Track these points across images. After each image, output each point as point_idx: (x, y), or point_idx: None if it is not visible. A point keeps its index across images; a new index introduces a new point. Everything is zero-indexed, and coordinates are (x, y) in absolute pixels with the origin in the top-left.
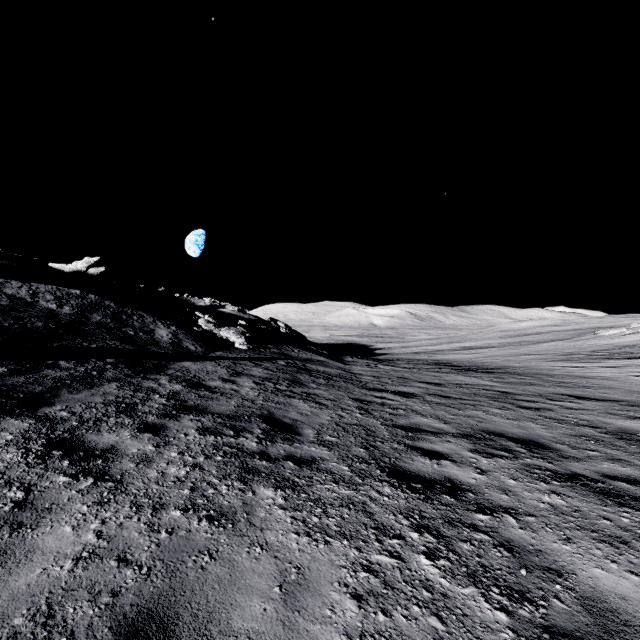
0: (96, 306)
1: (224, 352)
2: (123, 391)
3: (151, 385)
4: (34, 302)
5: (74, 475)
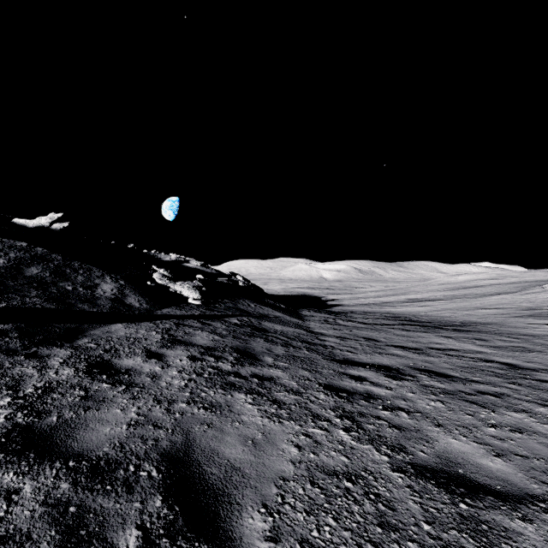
0: (39, 259)
1: (173, 309)
2: None
3: (25, 371)
4: None
5: None
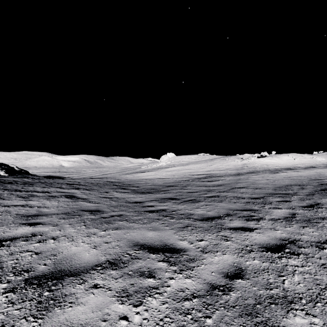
0: None
1: (1, 176)
2: None
3: (2, 181)
4: None
5: (24, 184)
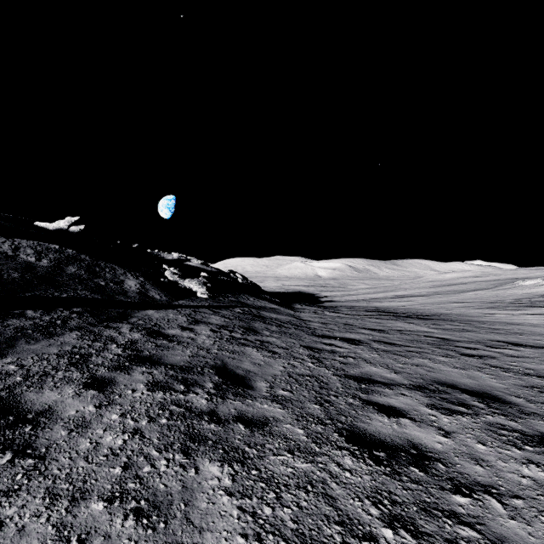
0: (72, 259)
1: (186, 301)
2: (82, 341)
3: (111, 334)
4: (15, 256)
5: None
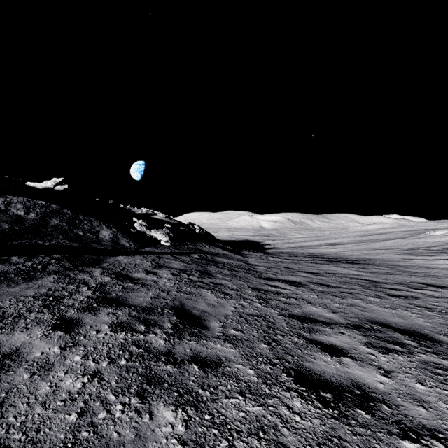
0: (56, 213)
1: (152, 248)
2: (57, 284)
3: (84, 277)
4: (6, 210)
5: None
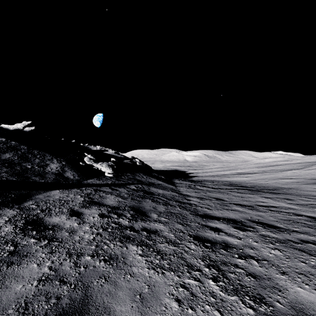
0: (12, 148)
1: (94, 179)
2: None
3: None
4: None
5: None
